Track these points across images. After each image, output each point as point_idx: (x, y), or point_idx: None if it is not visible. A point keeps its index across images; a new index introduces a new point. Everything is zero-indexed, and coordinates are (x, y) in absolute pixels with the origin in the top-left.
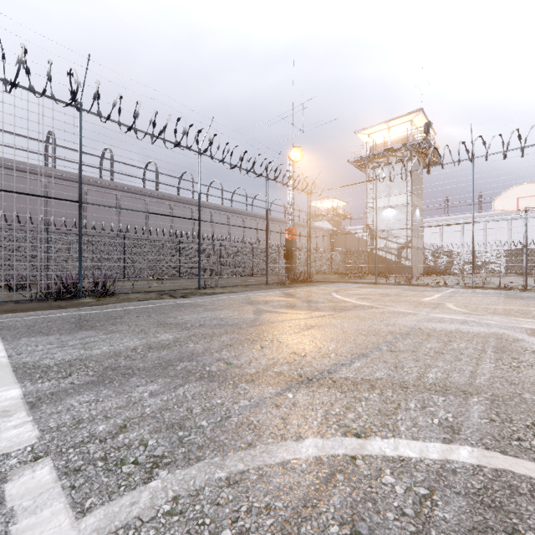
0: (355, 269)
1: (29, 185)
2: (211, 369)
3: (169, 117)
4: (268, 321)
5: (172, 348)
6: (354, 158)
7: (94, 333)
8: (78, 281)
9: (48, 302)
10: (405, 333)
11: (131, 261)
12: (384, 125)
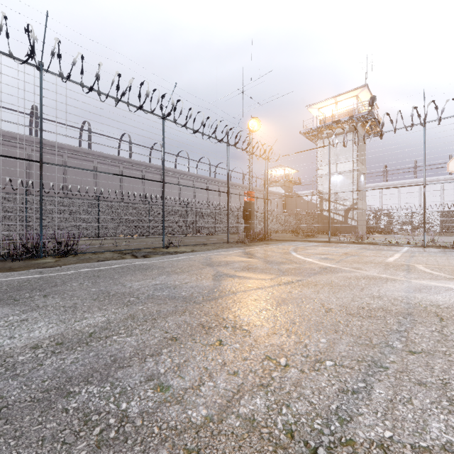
0: (305, 228)
1: (14, 153)
2: (130, 407)
3: (131, 79)
4: (229, 291)
5: (91, 344)
6: (305, 130)
7: (8, 311)
8: (39, 241)
9: (4, 262)
10: (405, 313)
11: (105, 221)
12: (332, 100)
